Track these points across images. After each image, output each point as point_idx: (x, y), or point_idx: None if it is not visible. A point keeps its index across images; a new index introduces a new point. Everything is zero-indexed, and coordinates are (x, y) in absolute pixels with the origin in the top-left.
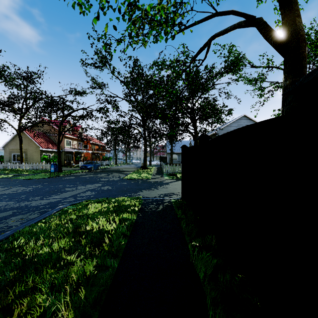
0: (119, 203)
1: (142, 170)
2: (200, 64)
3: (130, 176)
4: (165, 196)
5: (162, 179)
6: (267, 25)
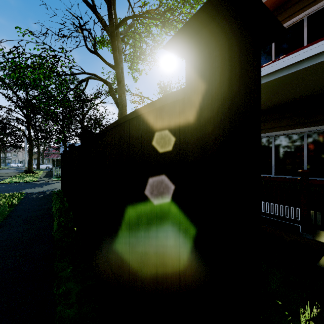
0: (3, 196)
1: (27, 174)
2: (82, 91)
3: (10, 180)
4: (48, 190)
5: (50, 181)
6: (112, 90)
